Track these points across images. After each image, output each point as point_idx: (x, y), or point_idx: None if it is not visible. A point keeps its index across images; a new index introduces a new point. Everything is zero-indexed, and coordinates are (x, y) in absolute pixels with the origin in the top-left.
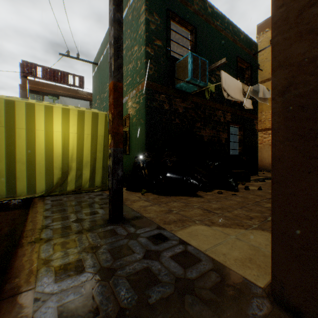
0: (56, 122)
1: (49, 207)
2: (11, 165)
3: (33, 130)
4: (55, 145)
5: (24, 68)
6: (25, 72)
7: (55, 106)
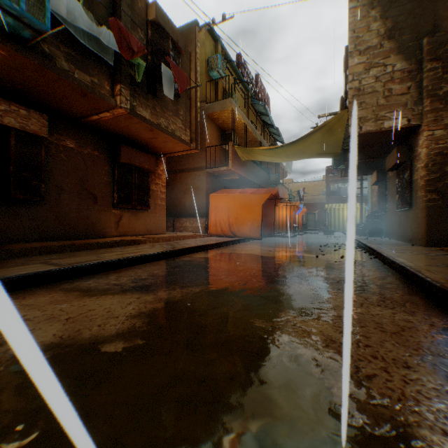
0: None
1: None
2: (338, 223)
3: (343, 215)
4: None
5: (327, 170)
6: (328, 174)
7: None
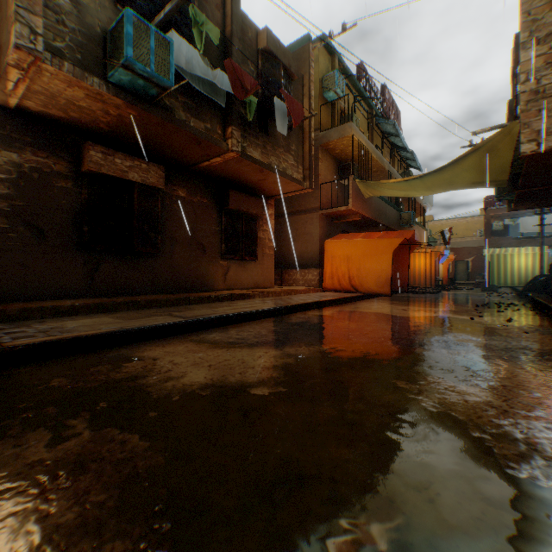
0: (520, 259)
1: (519, 287)
2: (504, 275)
3: (511, 263)
4: (520, 268)
5: (486, 202)
6: (488, 206)
7: (520, 253)
